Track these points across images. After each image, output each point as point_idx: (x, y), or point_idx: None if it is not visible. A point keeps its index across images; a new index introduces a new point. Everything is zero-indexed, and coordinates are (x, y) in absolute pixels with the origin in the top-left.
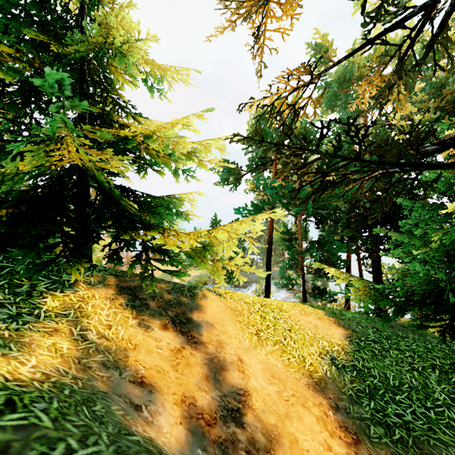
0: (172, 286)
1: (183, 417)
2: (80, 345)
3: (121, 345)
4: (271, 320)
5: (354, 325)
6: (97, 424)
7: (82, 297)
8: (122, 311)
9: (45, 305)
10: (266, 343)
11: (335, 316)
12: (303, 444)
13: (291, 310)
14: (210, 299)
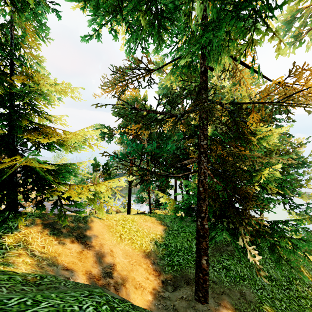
0: (73, 218)
1: (87, 279)
2: (34, 258)
3: (52, 255)
4: (127, 228)
5: (169, 223)
6: None
7: (24, 234)
8: (48, 237)
9: (6, 242)
10: (124, 240)
11: (160, 219)
12: (137, 279)
13: (138, 220)
14: (95, 222)
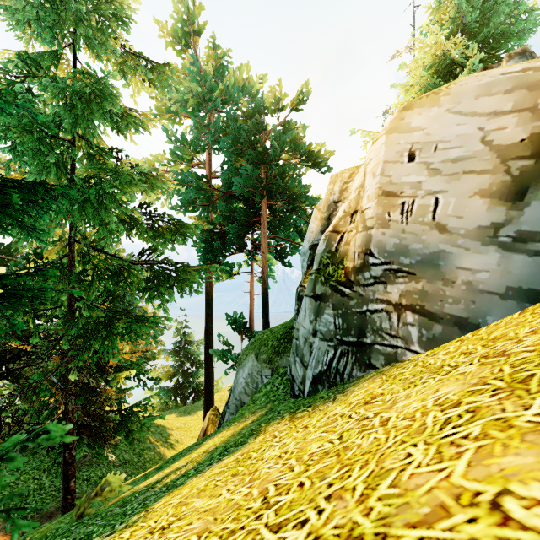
0: None
1: None
2: None
3: None
4: None
5: None
6: None
7: None
8: None
9: None
10: None
11: None
12: None
13: None
14: None
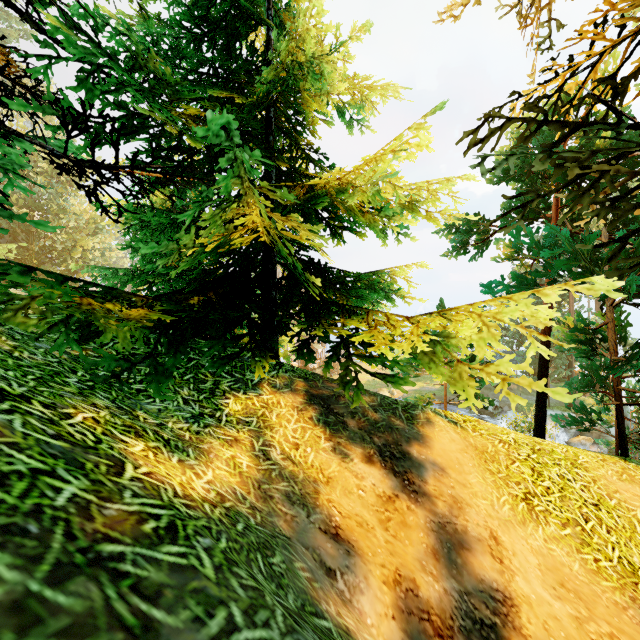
0: (379, 400)
1: (397, 609)
2: (261, 464)
3: (311, 474)
4: (553, 479)
5: None
6: (274, 587)
7: (266, 403)
8: (312, 427)
9: (227, 407)
10: (544, 520)
11: None
12: None
13: (596, 467)
14: (439, 427)
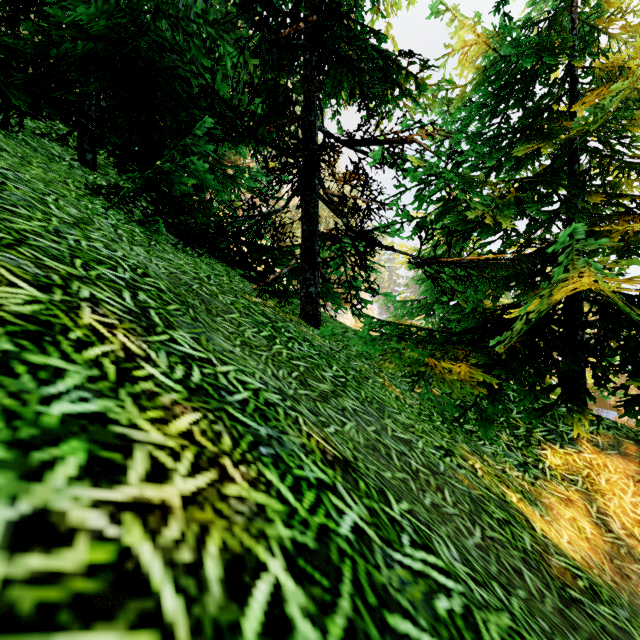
0: None
1: None
2: (604, 534)
3: None
4: None
5: None
6: None
7: (589, 462)
8: None
9: (546, 459)
10: None
11: None
12: None
13: None
14: None
